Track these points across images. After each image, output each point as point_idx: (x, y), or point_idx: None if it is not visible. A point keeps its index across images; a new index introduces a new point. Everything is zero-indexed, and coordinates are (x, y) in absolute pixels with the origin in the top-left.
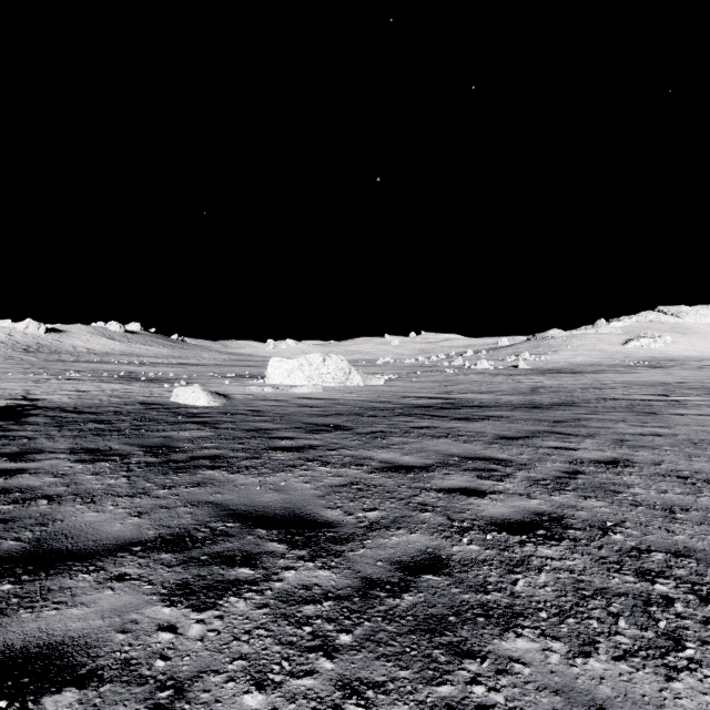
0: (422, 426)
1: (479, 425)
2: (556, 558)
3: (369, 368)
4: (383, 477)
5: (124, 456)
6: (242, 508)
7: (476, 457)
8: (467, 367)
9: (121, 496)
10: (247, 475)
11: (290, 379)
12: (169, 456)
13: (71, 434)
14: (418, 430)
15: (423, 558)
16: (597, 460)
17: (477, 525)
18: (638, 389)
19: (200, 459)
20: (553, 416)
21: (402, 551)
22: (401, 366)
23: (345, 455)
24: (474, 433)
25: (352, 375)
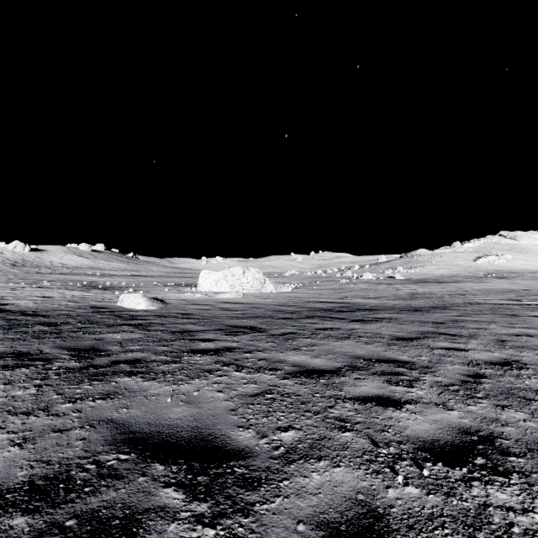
0: (326, 328)
1: (375, 326)
2: (518, 509)
3: (280, 279)
4: (296, 384)
5: (49, 361)
6: (144, 429)
7: (380, 359)
8: (355, 278)
9: (16, 413)
10: (162, 382)
11: (216, 287)
12: (92, 360)
13: (13, 337)
14: (324, 332)
15: (355, 514)
16: (491, 362)
17: (406, 451)
18: (495, 295)
19: (121, 364)
20: (433, 318)
21: (327, 501)
22: (304, 277)
23: (259, 358)
24: (372, 334)
25: (266, 284)
